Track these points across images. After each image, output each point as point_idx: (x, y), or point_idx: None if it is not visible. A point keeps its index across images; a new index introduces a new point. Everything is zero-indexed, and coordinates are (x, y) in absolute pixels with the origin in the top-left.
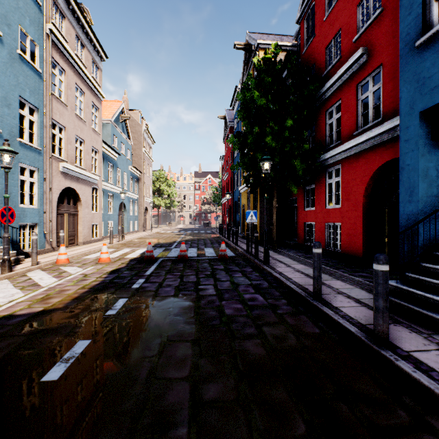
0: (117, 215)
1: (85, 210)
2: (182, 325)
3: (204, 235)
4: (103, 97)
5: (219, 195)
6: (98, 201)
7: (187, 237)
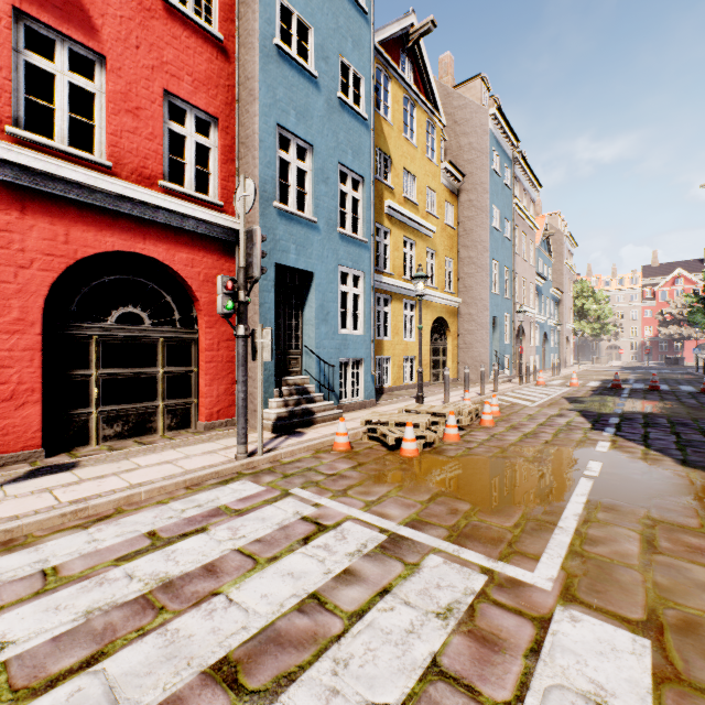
0: (541, 347)
1: (526, 344)
2: (673, 406)
3: (672, 375)
4: (537, 229)
5: (702, 310)
6: (533, 334)
7: (643, 376)
